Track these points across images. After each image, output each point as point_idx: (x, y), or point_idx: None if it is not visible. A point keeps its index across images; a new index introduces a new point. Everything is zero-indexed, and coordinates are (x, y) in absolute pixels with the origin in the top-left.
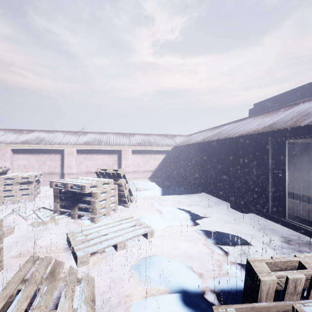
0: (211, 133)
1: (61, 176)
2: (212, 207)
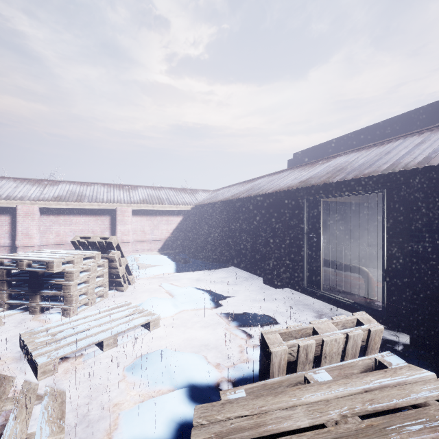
0: (242, 188)
1: (11, 250)
2: (241, 284)
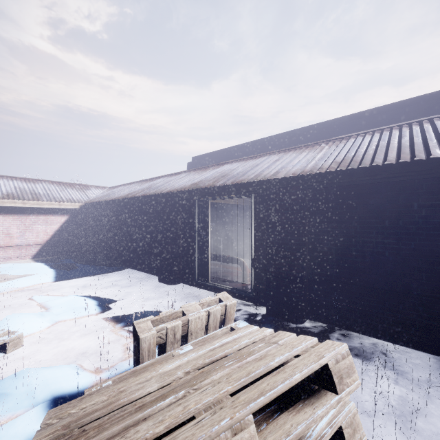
0: (140, 187)
1: None
2: (136, 285)
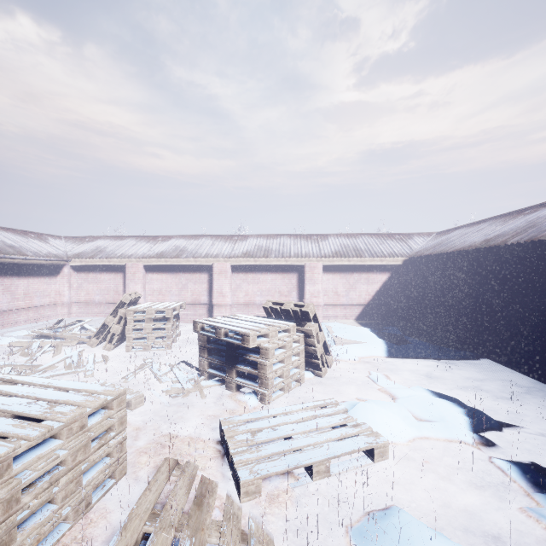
0: (504, 226)
1: (209, 308)
2: (520, 399)
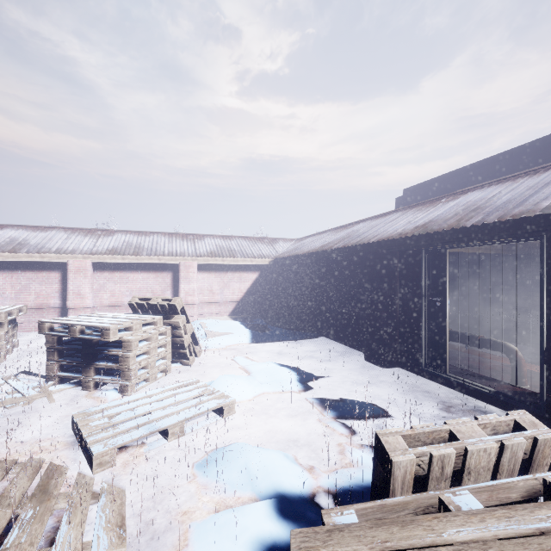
0: (335, 236)
1: (62, 312)
2: (336, 360)
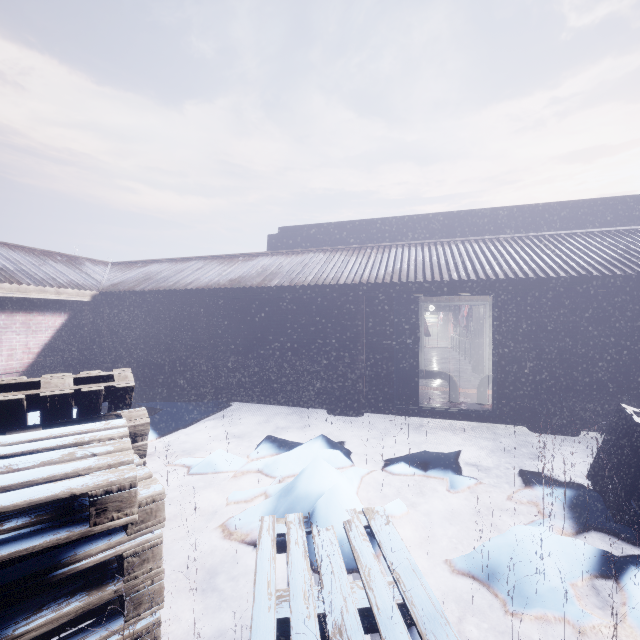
0: (235, 268)
1: None
2: (303, 424)
